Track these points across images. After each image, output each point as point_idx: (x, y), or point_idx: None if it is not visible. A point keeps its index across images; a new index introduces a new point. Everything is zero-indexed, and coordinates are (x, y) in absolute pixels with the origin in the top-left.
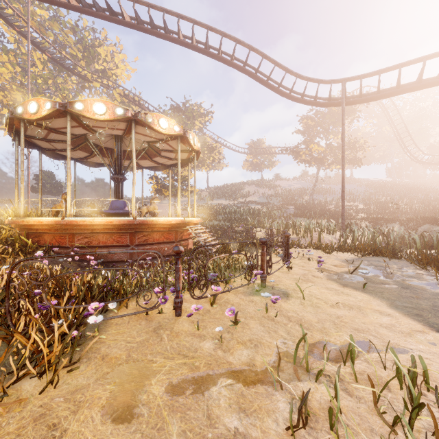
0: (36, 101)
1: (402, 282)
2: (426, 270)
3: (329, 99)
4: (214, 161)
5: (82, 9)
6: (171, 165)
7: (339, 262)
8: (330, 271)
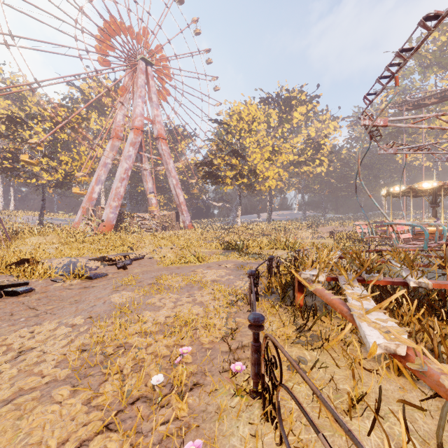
0: (384, 189)
1: None
2: None
3: None
4: None
5: (441, 101)
6: None
7: None
8: None
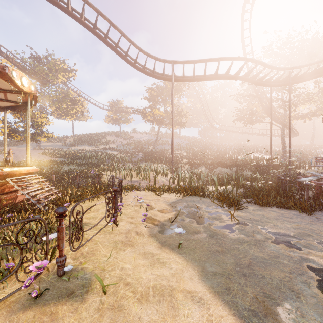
0: None
1: (209, 228)
2: (223, 208)
3: (163, 74)
4: (77, 112)
5: None
6: (8, 108)
7: (166, 205)
8: (155, 221)
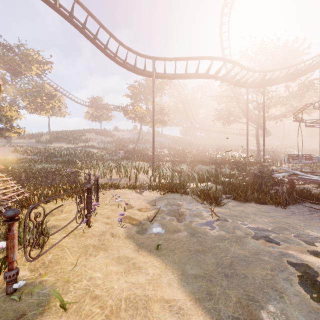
0: None
1: (190, 226)
2: (203, 205)
3: (144, 70)
4: (54, 108)
5: None
6: None
7: (146, 204)
8: (134, 220)
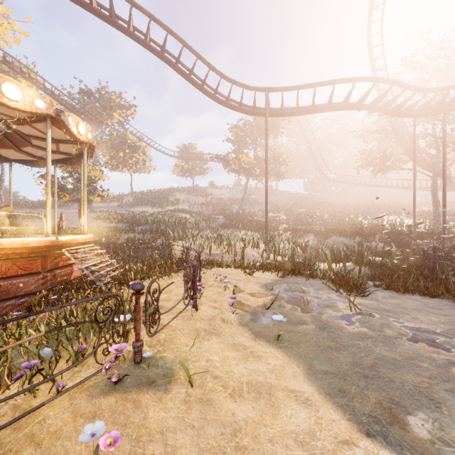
0: None
1: (319, 318)
2: (339, 293)
3: (254, 107)
4: (138, 162)
5: None
6: (59, 161)
7: (258, 288)
8: (246, 307)
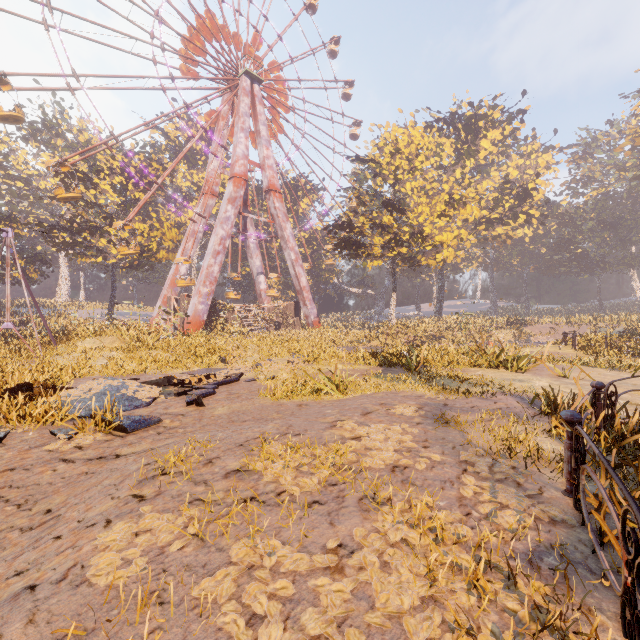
0: None
1: None
2: None
3: None
4: None
5: None
6: None
7: None
8: None
